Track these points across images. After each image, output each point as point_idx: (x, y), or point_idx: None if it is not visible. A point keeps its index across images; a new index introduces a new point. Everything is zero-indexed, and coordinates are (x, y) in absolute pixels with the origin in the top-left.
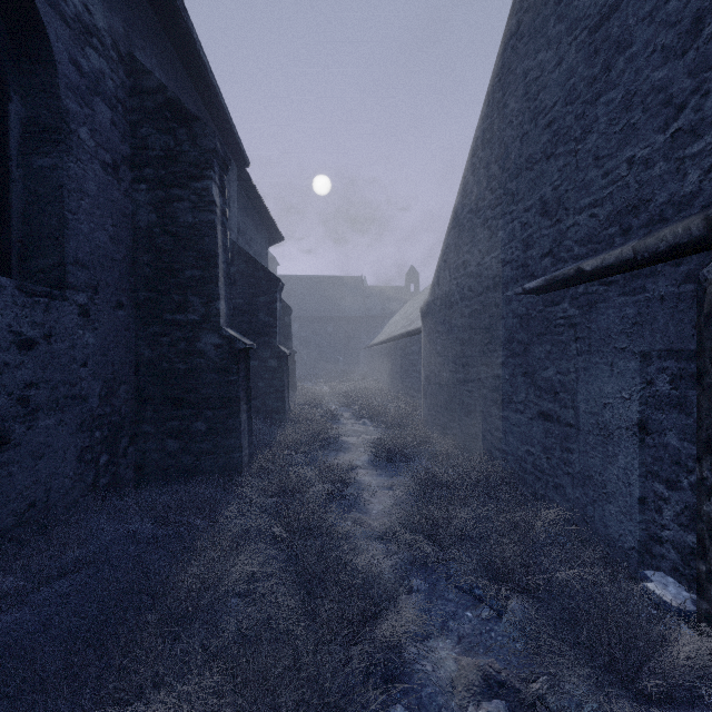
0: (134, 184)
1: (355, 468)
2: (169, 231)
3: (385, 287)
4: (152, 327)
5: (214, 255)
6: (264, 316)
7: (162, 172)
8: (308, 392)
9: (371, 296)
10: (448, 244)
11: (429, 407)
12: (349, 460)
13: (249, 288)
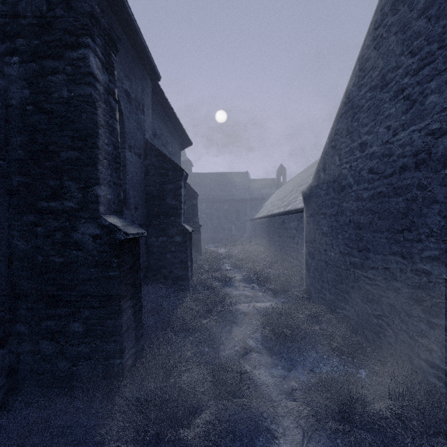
0: (5, 56)
1: (249, 352)
2: (43, 108)
3: (262, 179)
4: (26, 216)
5: (91, 133)
6: (171, 200)
7: (35, 42)
8: (210, 254)
9: (253, 185)
10: (338, 129)
11: (313, 280)
12: (243, 338)
13: (159, 177)
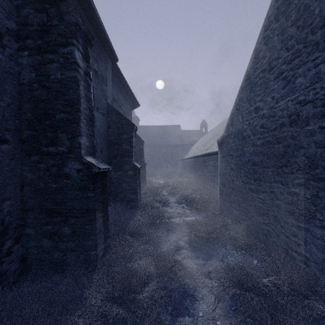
0: (19, 51)
1: (180, 249)
2: (44, 86)
3: (190, 130)
4: (33, 156)
5: (76, 102)
6: (125, 146)
7: (39, 42)
8: (152, 184)
9: (183, 134)
10: (241, 98)
11: (224, 201)
12: (176, 240)
13: (117, 130)
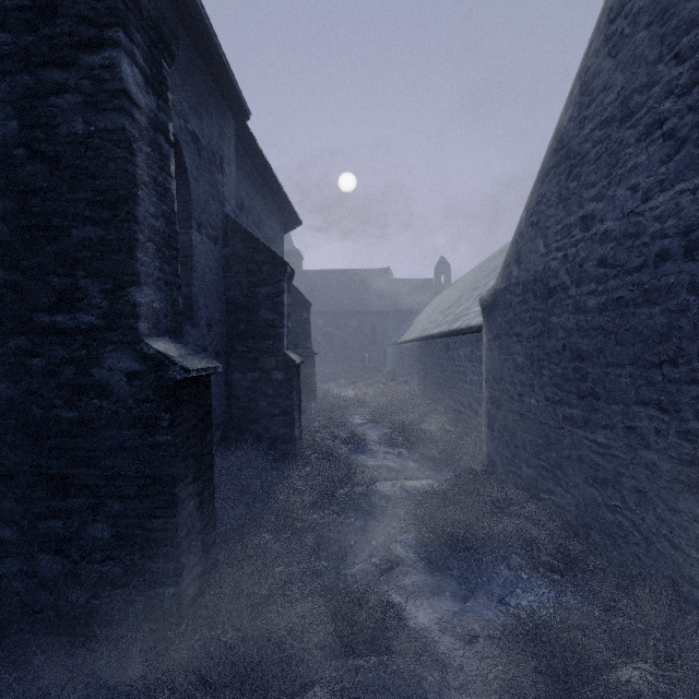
0: None
1: (395, 566)
2: (41, 153)
3: (413, 280)
4: (14, 339)
5: (124, 196)
6: (266, 313)
7: (28, 39)
8: (329, 400)
9: (397, 289)
10: (543, 195)
11: (499, 443)
12: (385, 541)
13: (247, 276)
